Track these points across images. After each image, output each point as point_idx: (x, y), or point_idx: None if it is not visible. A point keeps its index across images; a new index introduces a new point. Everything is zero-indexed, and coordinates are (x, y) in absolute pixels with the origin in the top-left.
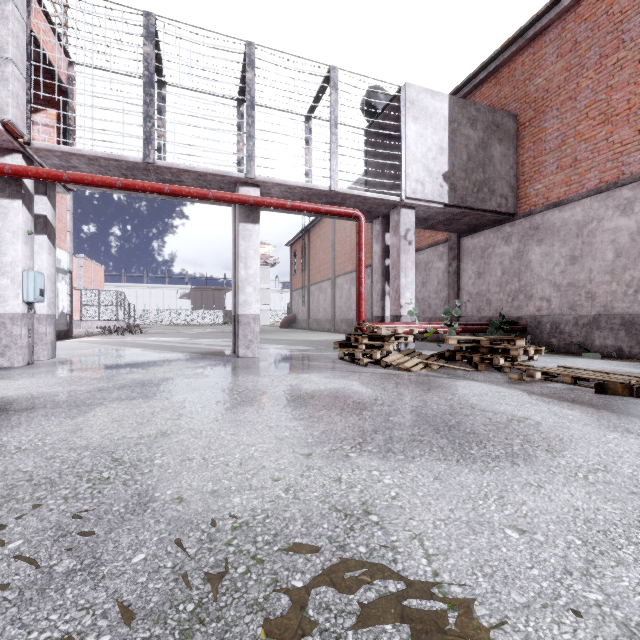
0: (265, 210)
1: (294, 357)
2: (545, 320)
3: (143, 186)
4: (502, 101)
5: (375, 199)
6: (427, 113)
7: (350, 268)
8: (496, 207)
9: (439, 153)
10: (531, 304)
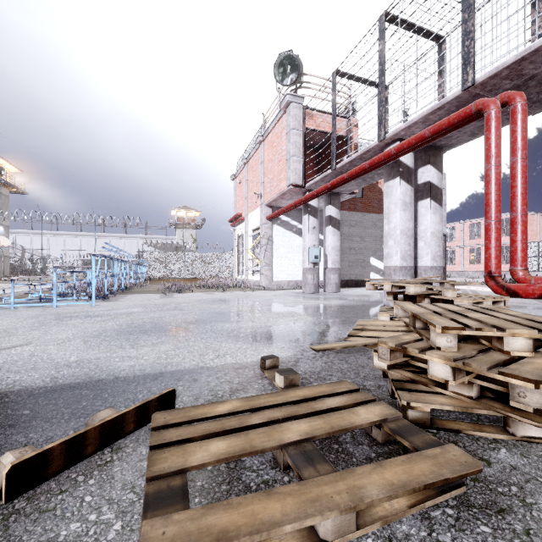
0: (466, 141)
1: None
2: None
3: (321, 189)
4: None
5: None
6: None
7: None
8: None
9: None
10: None
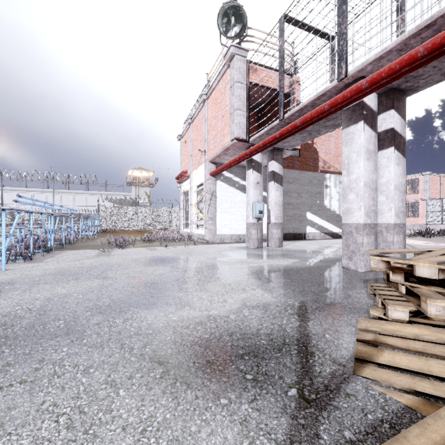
0: (434, 83)
1: None
2: None
3: (269, 140)
4: None
5: None
6: None
7: None
8: None
9: None
10: None
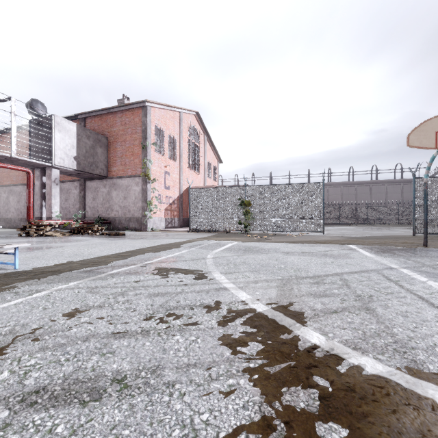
0: None
1: None
2: (117, 219)
3: None
4: (103, 128)
5: (38, 163)
6: (66, 129)
7: (9, 183)
8: (99, 173)
9: (72, 148)
10: (113, 213)
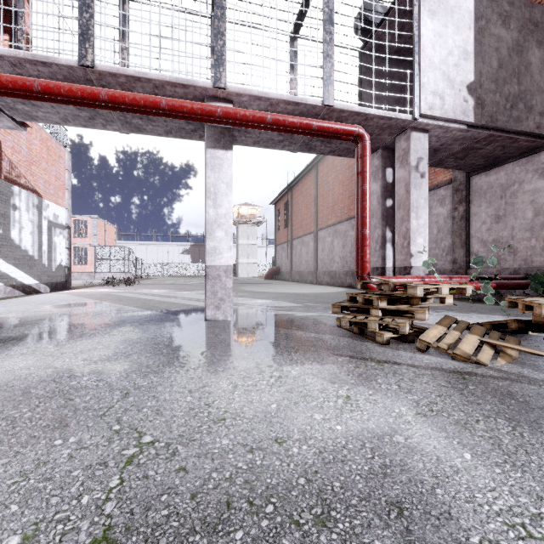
0: (243, 145)
1: (276, 321)
2: None
3: (70, 90)
4: (534, 0)
5: (379, 118)
6: (447, 6)
7: (333, 221)
8: (534, 128)
9: (462, 58)
10: None
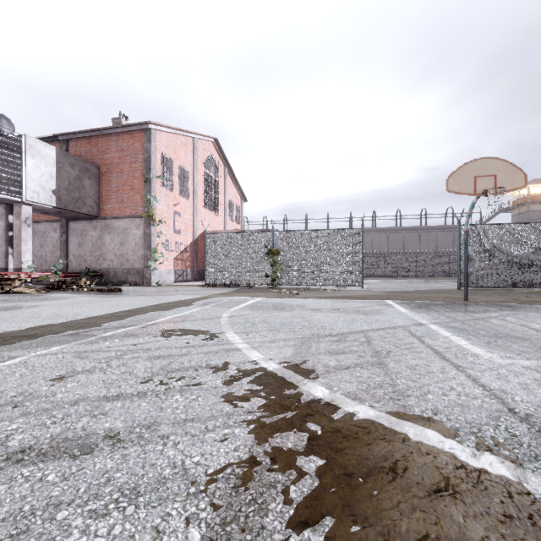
0: None
1: None
2: (111, 271)
3: None
4: (92, 155)
5: (2, 197)
6: (42, 155)
7: None
8: (87, 212)
9: (50, 178)
10: (106, 263)
